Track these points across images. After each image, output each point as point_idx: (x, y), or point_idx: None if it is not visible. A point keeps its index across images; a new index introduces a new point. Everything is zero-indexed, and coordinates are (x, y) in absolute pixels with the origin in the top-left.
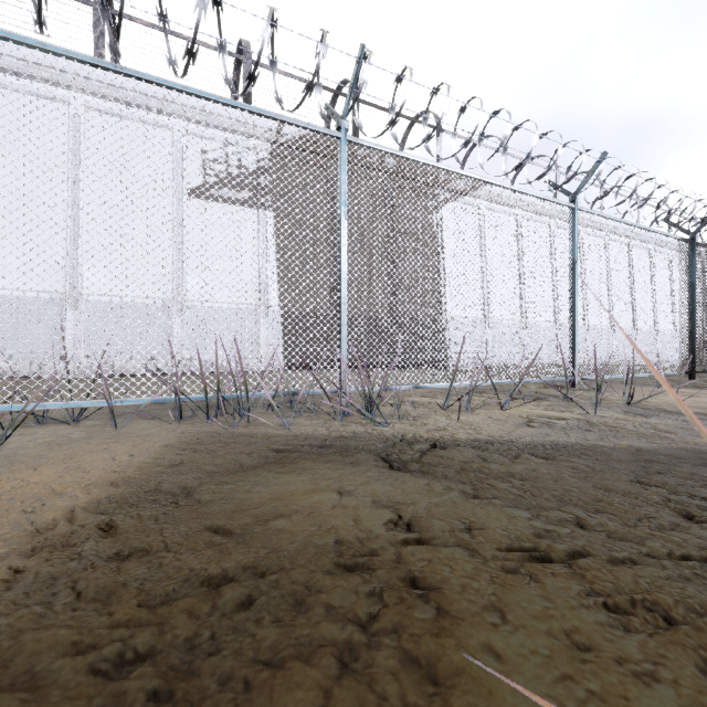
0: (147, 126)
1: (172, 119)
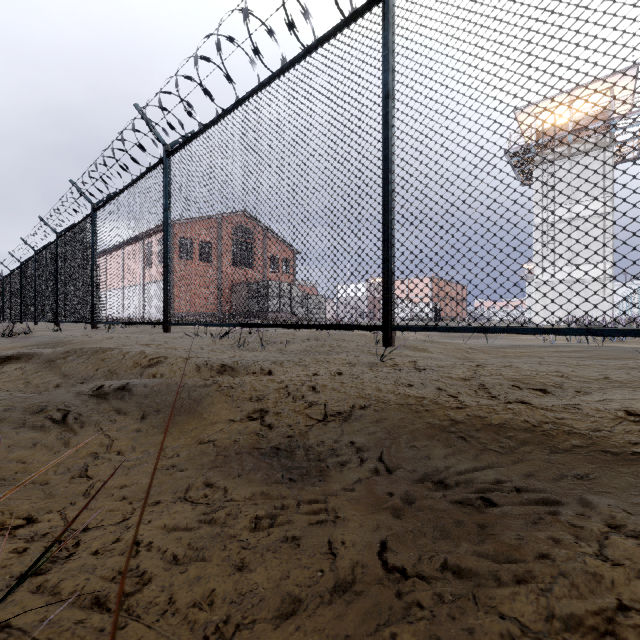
0: None
1: None
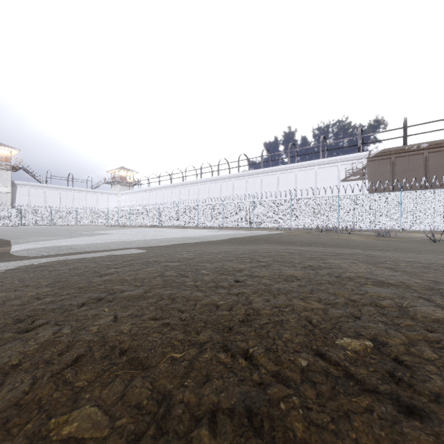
0: (331, 167)
1: (337, 163)
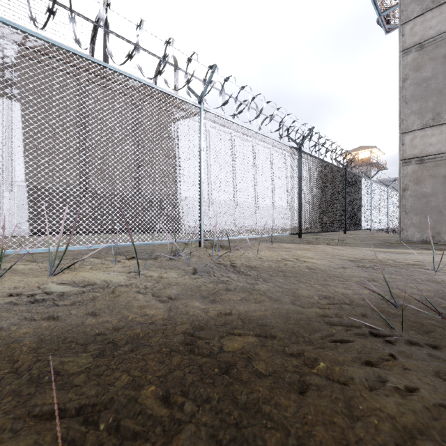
0: None
1: None
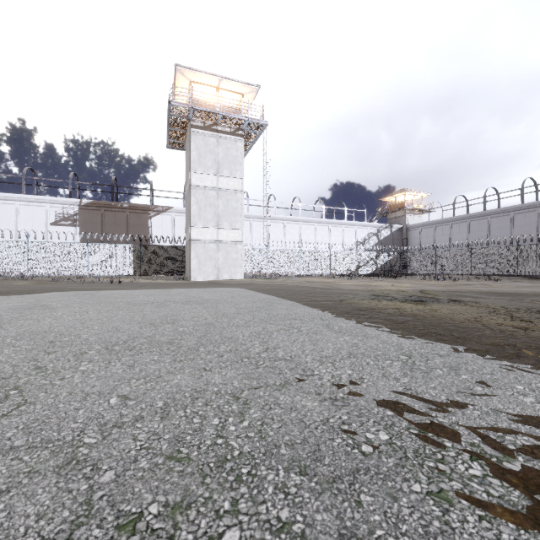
0: (38, 207)
1: (45, 204)
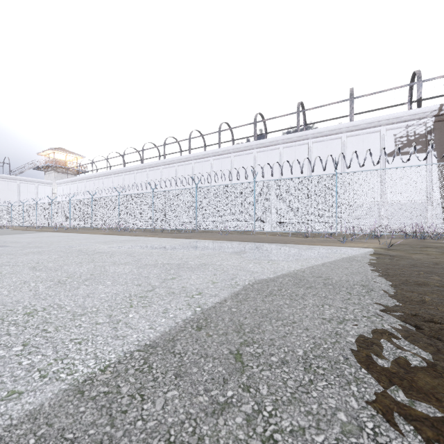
0: (369, 134)
1: (380, 127)
